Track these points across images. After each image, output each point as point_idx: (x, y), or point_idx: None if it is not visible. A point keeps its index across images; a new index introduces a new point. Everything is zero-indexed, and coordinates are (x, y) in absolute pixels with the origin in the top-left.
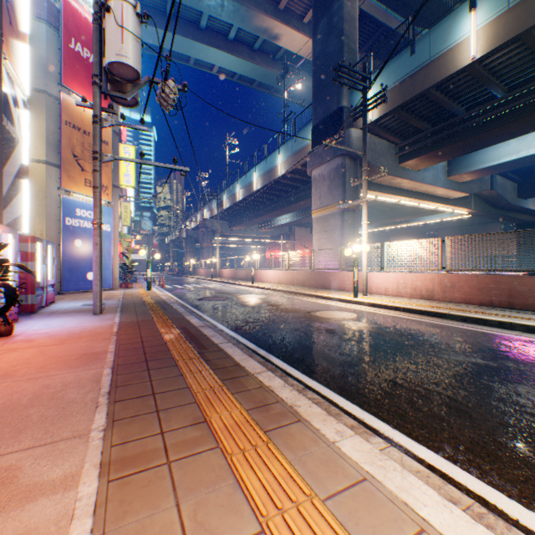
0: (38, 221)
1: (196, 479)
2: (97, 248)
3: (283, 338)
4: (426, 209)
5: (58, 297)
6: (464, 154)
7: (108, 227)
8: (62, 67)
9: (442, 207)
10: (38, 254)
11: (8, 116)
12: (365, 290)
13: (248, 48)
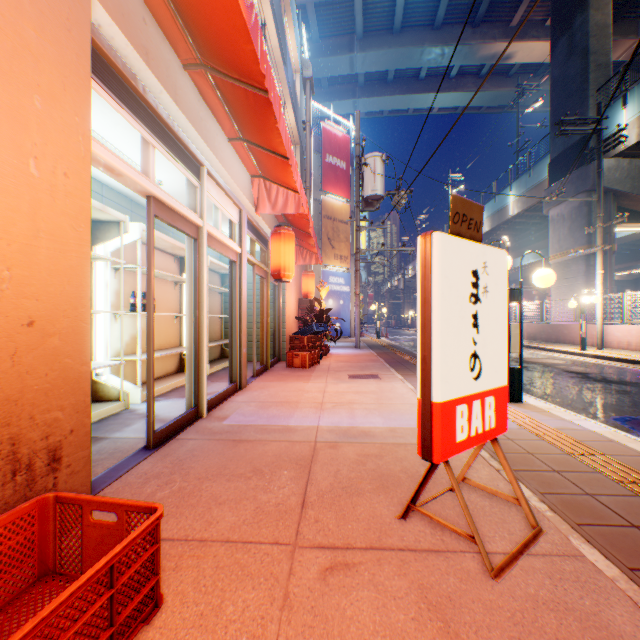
0: None
1: None
2: (357, 308)
3: None
4: None
5: None
6: None
7: (347, 289)
8: (321, 178)
9: None
10: None
11: None
12: (599, 344)
13: (473, 77)
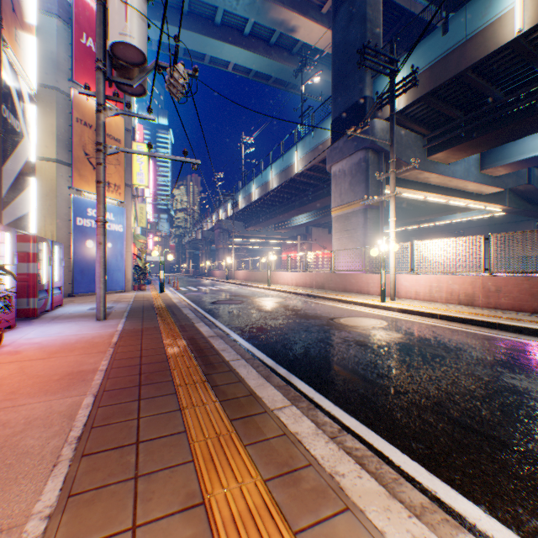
0: (49, 221)
1: None
2: (100, 248)
3: (306, 352)
4: (453, 207)
5: (68, 299)
6: (502, 144)
7: (120, 228)
8: (73, 62)
9: (473, 204)
10: (43, 255)
11: (11, 108)
12: (393, 294)
13: (264, 43)
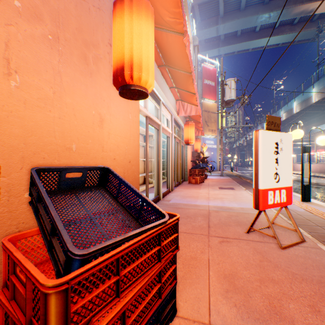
0: None
1: None
2: (221, 156)
3: None
4: None
5: None
6: None
7: (215, 146)
8: (201, 91)
9: None
10: None
11: None
12: None
13: (288, 25)
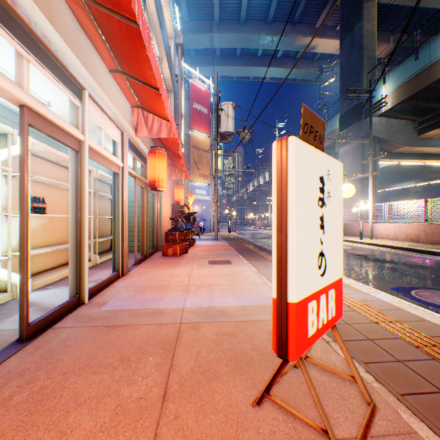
0: None
1: (264, 261)
2: (216, 211)
3: None
4: None
5: None
6: None
7: (208, 198)
8: (190, 119)
9: None
10: None
11: None
12: (370, 235)
13: (291, 59)
